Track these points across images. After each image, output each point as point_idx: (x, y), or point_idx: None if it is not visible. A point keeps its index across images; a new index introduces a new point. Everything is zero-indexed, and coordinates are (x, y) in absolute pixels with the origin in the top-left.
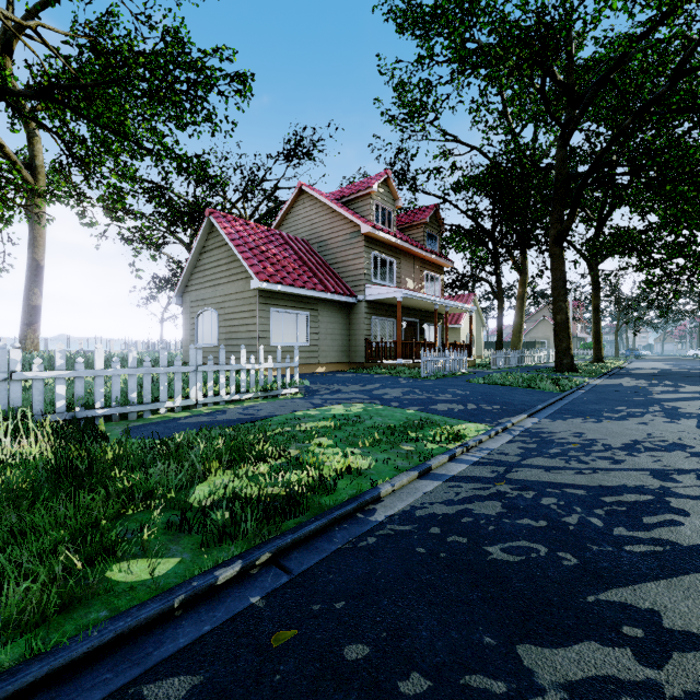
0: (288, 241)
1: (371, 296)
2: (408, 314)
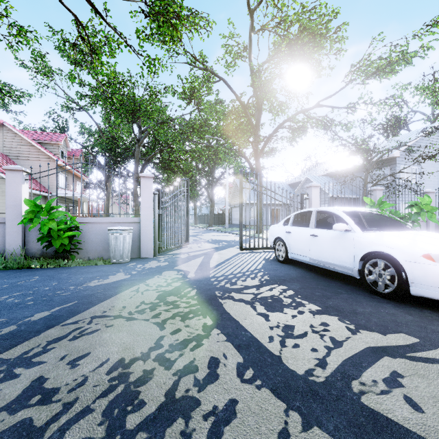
0: (2, 157)
1: (61, 194)
2: (71, 202)
